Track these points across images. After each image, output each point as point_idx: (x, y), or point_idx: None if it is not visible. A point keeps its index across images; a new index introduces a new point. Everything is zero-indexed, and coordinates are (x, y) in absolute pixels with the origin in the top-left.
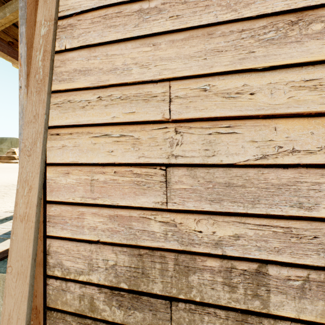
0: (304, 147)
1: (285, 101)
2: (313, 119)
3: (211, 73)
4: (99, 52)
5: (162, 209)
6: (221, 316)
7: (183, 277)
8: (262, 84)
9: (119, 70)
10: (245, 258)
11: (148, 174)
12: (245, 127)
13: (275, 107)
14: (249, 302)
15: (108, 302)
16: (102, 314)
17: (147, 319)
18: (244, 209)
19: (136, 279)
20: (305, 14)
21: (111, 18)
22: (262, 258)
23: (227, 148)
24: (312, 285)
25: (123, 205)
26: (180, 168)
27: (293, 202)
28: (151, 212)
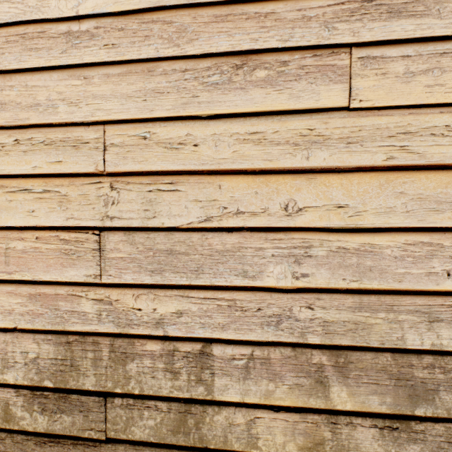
0: (249, 208)
1: (230, 155)
2: (257, 176)
3: (152, 118)
4: (17, 81)
5: (95, 284)
6: (163, 409)
7: (120, 366)
8: (207, 135)
9: (42, 107)
10: (188, 338)
11: (78, 240)
12: (188, 184)
13: (220, 162)
14: (192, 390)
15: (28, 407)
16: (21, 423)
17: (77, 423)
18: (187, 280)
19: (64, 373)
20: (250, 59)
21: (33, 39)
22: (206, 336)
23: (169, 208)
24: (256, 363)
25: (48, 281)
26: (117, 233)
27: (238, 271)
28: (82, 287)
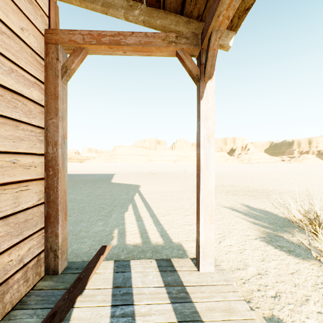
0: None
1: None
2: None
3: None
4: None
5: None
6: None
7: None
8: None
9: None
10: None
11: None
12: None
13: None
14: None
15: None
16: None
17: None
18: None
19: None
20: None
21: None
22: None
23: None
24: None
25: None
26: None
27: None
28: None
